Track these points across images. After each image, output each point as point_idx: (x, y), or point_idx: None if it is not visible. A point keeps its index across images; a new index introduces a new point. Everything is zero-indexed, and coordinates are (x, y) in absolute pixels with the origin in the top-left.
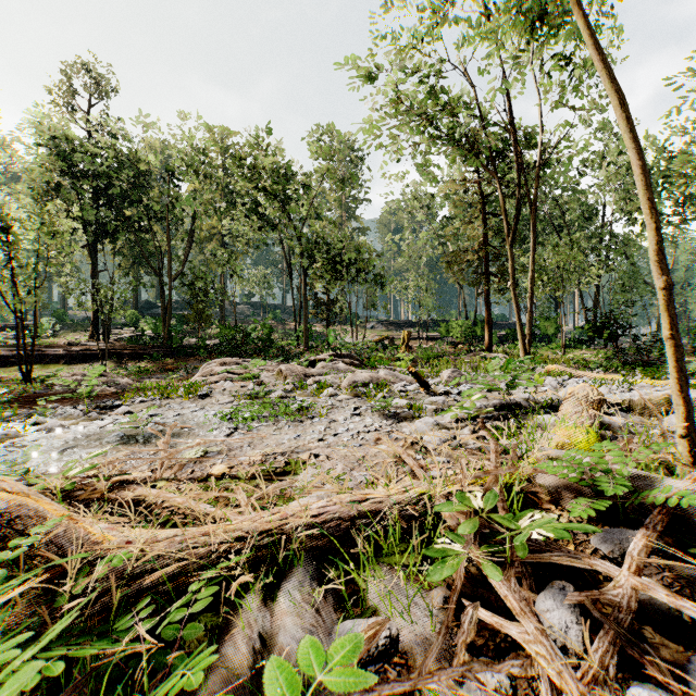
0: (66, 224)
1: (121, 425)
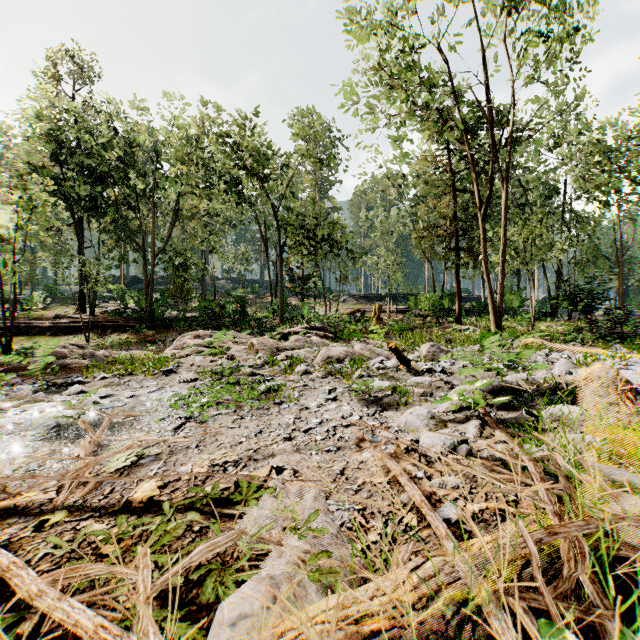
0: (46, 199)
1: (64, 410)
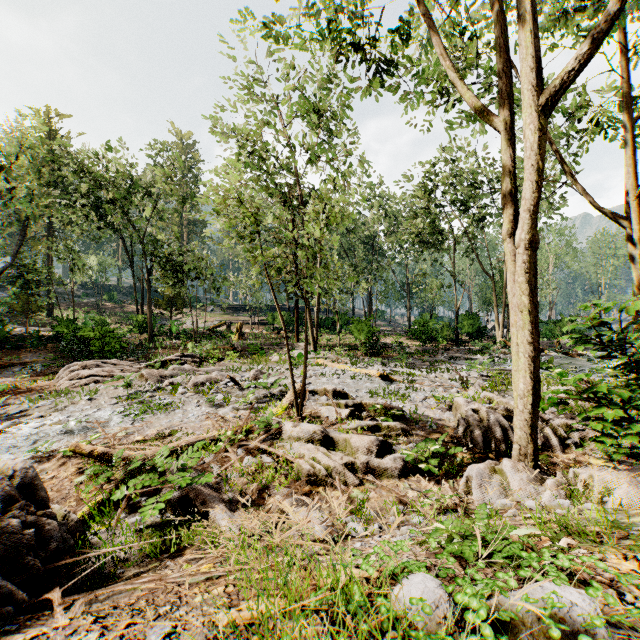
0: None
1: (51, 425)
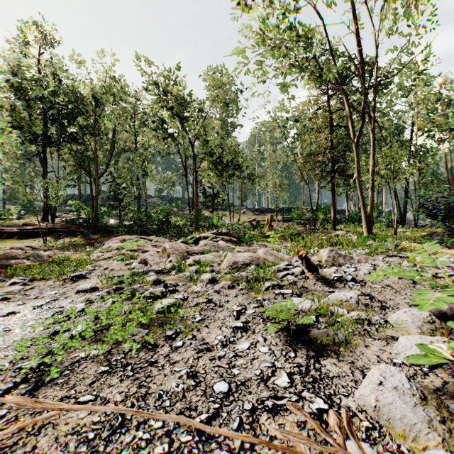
0: (4, 129)
1: None
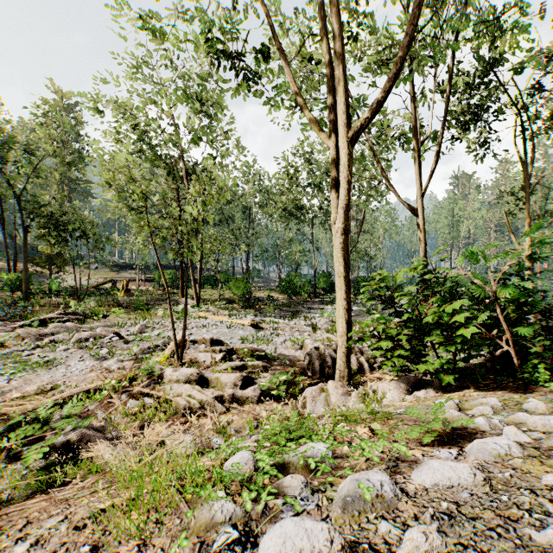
0: None
1: None
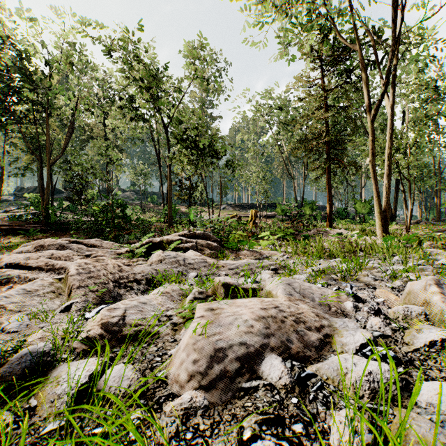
0: None
1: None
